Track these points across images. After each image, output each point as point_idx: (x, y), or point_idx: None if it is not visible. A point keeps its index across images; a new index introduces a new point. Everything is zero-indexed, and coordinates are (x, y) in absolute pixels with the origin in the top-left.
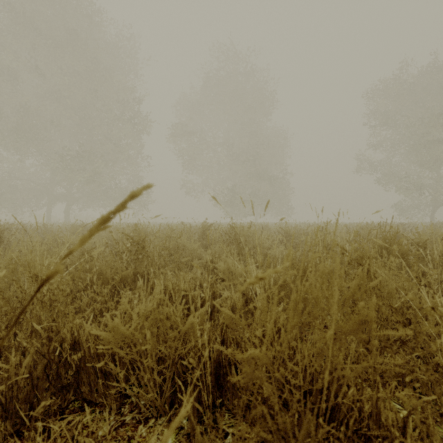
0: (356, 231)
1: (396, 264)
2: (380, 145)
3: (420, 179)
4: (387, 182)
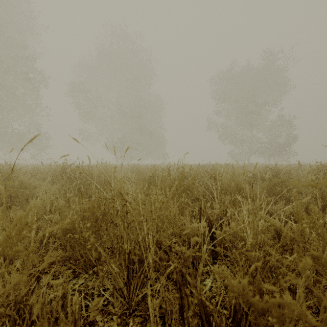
0: (115, 167)
1: (199, 193)
2: (220, 113)
3: (242, 136)
4: (225, 137)
